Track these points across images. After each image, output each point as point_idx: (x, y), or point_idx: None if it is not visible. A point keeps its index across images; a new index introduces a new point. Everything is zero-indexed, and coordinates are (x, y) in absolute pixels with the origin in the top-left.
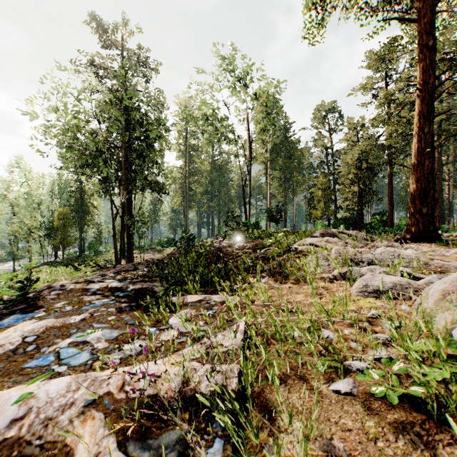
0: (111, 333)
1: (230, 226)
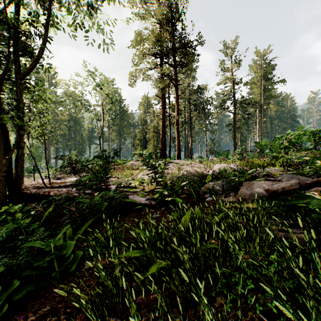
0: None
1: None
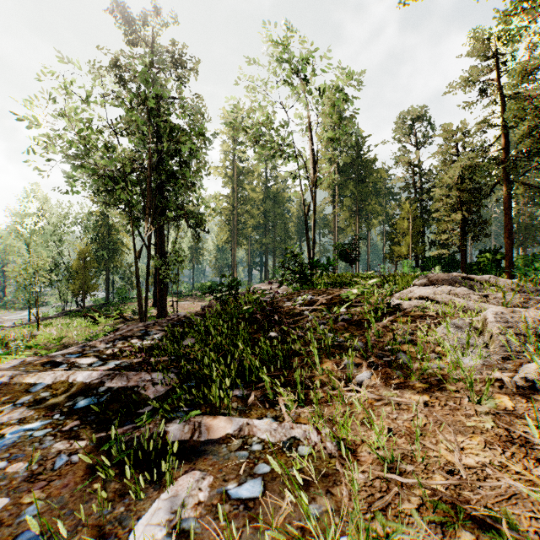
0: None
1: (289, 267)
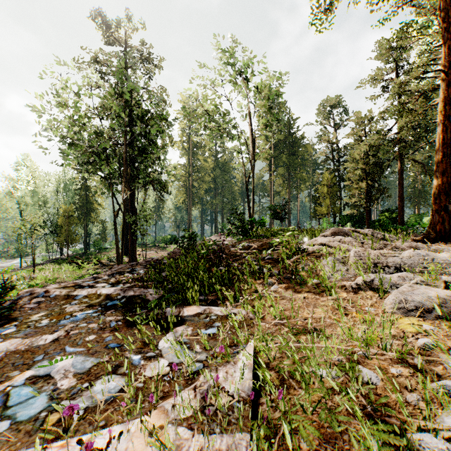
0: (83, 363)
1: (233, 223)
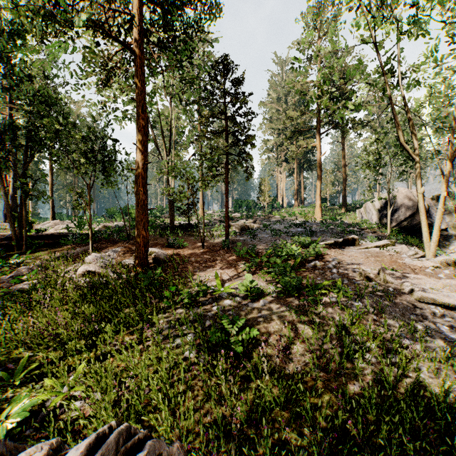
0: None
1: None
